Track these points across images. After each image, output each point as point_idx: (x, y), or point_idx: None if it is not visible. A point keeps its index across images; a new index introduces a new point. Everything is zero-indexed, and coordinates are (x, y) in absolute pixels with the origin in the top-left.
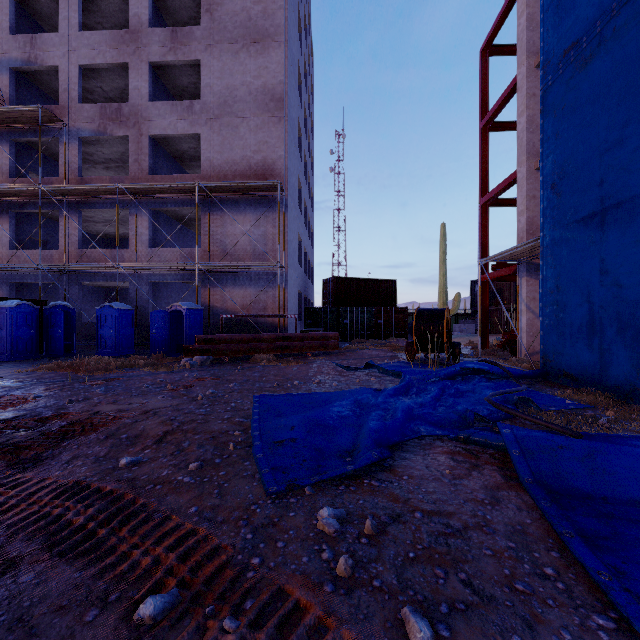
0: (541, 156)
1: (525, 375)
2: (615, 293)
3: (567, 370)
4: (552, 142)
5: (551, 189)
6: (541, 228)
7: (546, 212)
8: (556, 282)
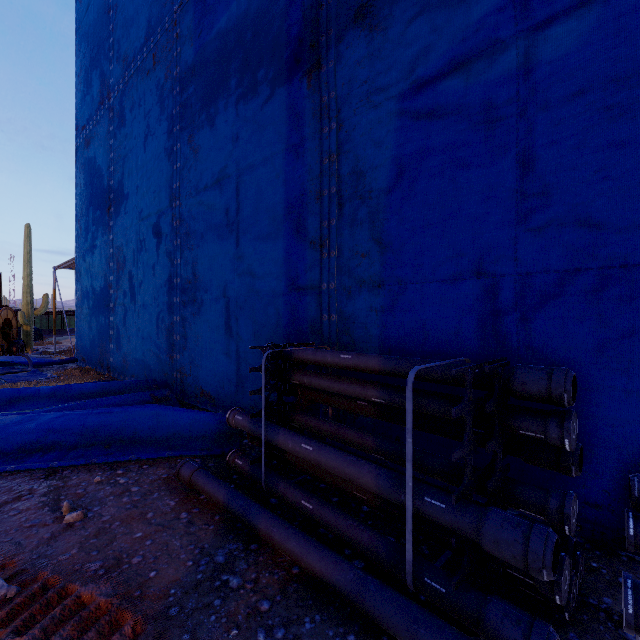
0: (76, 196)
1: (52, 363)
2: (95, 303)
3: (83, 356)
4: (79, 189)
5: (79, 223)
6: (76, 250)
7: (77, 239)
8: (80, 292)
